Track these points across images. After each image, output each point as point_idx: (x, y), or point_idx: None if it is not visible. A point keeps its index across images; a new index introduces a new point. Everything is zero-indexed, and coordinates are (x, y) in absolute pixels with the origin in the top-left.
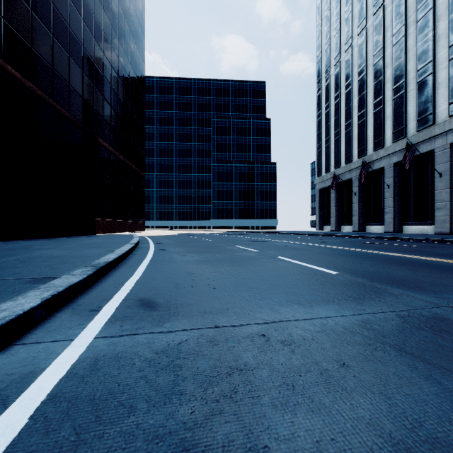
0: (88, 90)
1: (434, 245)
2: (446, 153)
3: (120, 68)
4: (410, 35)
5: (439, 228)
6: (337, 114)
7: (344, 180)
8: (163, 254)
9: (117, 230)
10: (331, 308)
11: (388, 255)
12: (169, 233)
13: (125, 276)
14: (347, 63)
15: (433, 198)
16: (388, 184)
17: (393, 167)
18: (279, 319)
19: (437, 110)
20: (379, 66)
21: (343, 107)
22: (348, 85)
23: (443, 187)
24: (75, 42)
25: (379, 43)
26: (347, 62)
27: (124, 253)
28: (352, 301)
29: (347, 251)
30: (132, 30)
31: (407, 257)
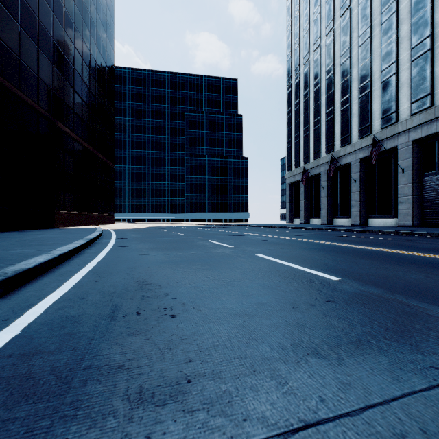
0: (45, 69)
1: (409, 238)
2: (408, 149)
3: (85, 50)
4: (375, 36)
5: (402, 221)
6: (307, 111)
7: (313, 174)
8: (120, 252)
9: (82, 223)
10: (379, 367)
11: (376, 250)
12: (139, 227)
13: (42, 292)
14: (315, 62)
15: (396, 192)
16: (355, 179)
17: (359, 162)
18: (297, 418)
19: (400, 109)
20: (346, 65)
21: (312, 104)
22: (317, 84)
23: (405, 182)
24: (28, 12)
25: (346, 44)
26: (316, 61)
27: (63, 254)
28: (397, 340)
29: (330, 246)
30: (99, 11)
31: (397, 253)
